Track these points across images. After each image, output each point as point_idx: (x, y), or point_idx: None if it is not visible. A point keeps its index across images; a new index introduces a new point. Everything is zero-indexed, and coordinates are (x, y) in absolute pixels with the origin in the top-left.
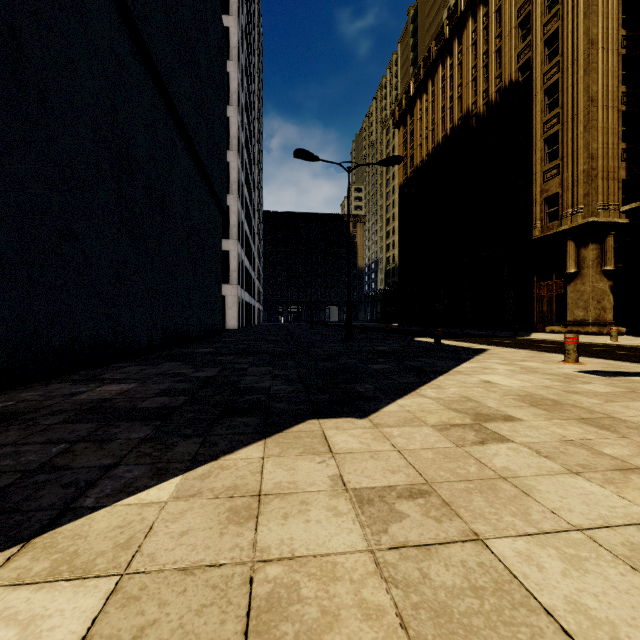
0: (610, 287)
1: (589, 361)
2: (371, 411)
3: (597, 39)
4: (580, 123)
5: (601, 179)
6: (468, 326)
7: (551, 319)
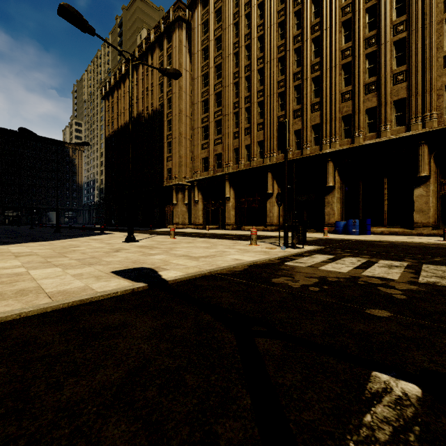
0: (187, 210)
1: (137, 234)
2: (48, 241)
3: (182, 110)
4: (177, 142)
5: (184, 166)
6: (140, 226)
7: (170, 222)
